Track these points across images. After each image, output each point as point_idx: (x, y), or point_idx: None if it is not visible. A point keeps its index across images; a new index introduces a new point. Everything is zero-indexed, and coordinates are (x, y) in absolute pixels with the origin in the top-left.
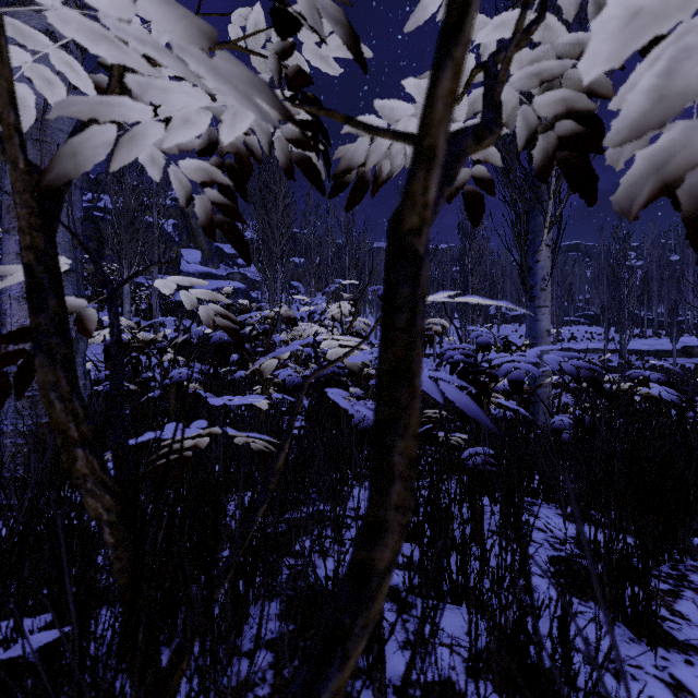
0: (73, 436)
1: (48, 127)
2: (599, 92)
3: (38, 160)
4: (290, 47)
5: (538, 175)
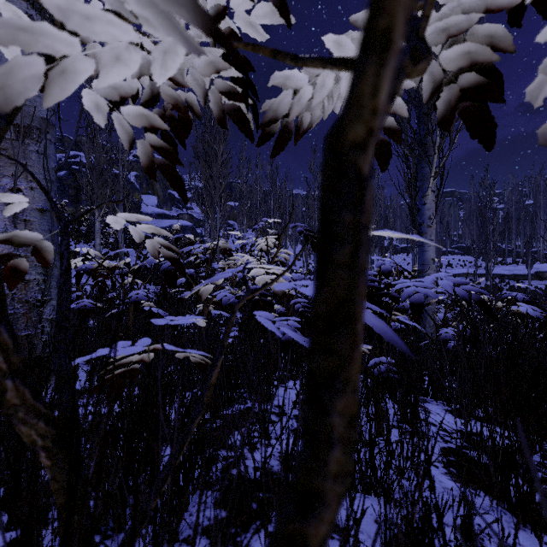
0: (2, 368)
1: None
2: (499, 46)
3: (19, 120)
4: (223, 11)
5: (440, 124)
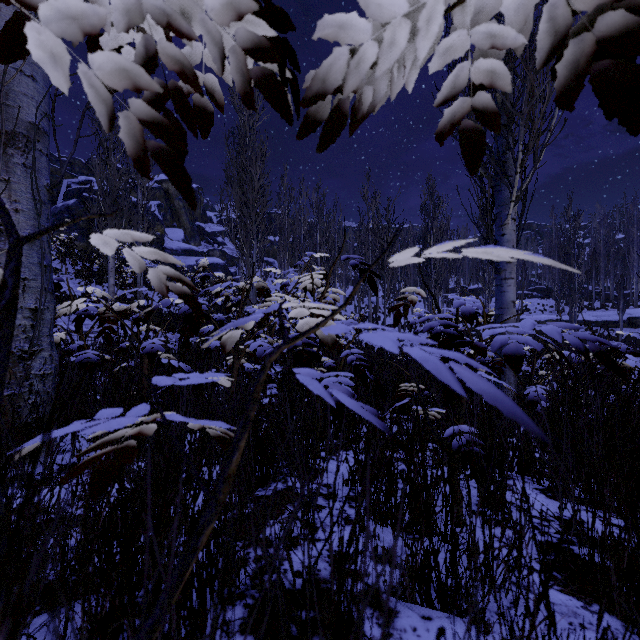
0: None
1: (11, 90)
2: None
3: None
4: None
5: (559, 99)
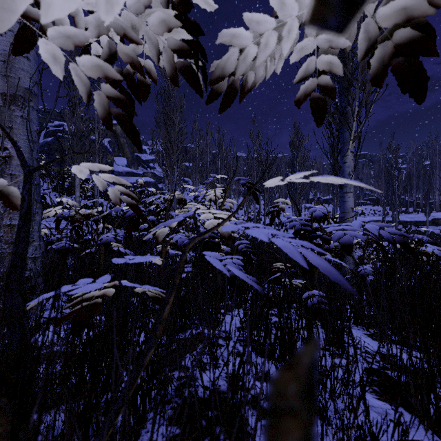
0: None
1: (13, 66)
2: (434, 2)
3: (6, 90)
4: None
5: (373, 80)
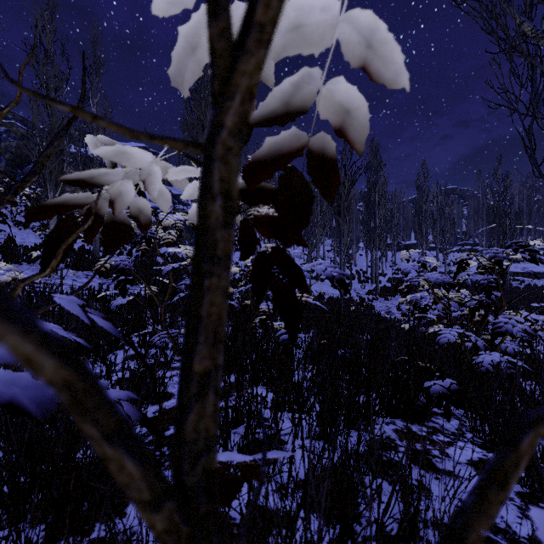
0: None
1: None
2: None
3: None
4: None
5: None
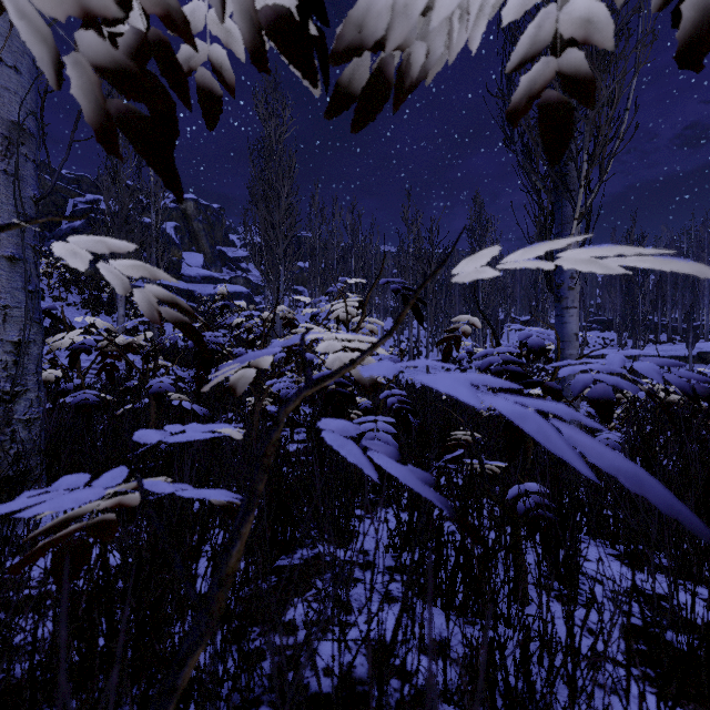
0: None
1: None
2: None
3: None
4: None
5: (682, 54)
